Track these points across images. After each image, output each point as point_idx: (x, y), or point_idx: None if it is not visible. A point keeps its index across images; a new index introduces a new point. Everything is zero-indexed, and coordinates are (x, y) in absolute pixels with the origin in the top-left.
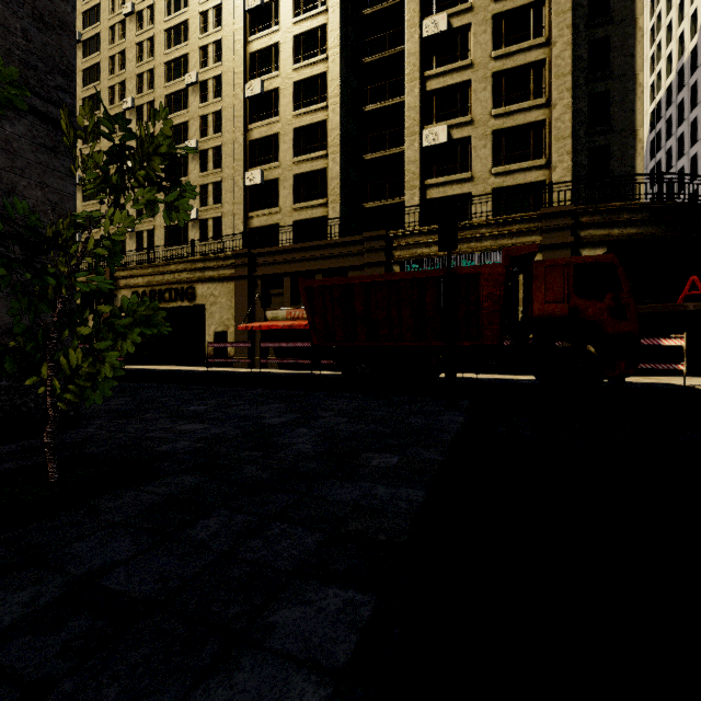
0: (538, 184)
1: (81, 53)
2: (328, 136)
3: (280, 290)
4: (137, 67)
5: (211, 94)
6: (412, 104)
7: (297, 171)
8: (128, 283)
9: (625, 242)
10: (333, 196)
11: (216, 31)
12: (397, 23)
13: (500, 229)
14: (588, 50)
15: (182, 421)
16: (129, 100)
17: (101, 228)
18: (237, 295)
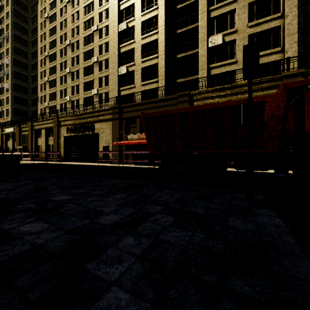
0: (276, 62)
1: (48, 22)
2: (158, 47)
3: (134, 125)
4: (71, 25)
5: (104, 34)
6: (203, 25)
7: (143, 66)
8: (65, 123)
9: None
10: (161, 77)
11: (106, 4)
12: None
13: (255, 86)
14: None
15: (32, 216)
16: (68, 41)
17: (56, 100)
18: (113, 127)
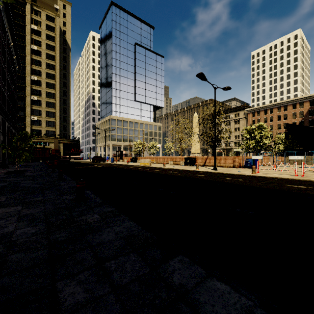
0: (54, 131)
1: None
2: None
3: None
4: None
5: None
6: (29, 110)
7: None
8: None
9: (65, 143)
10: None
11: None
12: (22, 87)
13: (47, 139)
14: (63, 108)
15: None
16: None
17: None
18: None
